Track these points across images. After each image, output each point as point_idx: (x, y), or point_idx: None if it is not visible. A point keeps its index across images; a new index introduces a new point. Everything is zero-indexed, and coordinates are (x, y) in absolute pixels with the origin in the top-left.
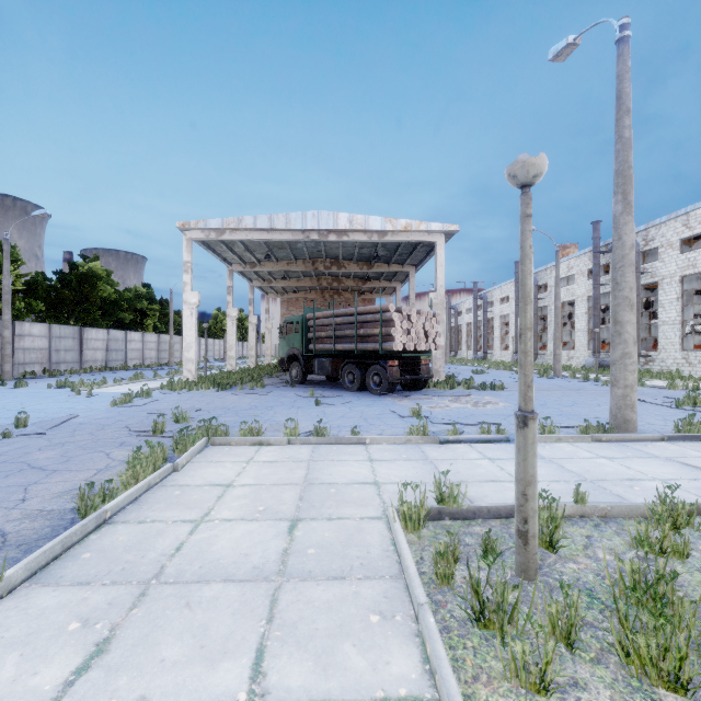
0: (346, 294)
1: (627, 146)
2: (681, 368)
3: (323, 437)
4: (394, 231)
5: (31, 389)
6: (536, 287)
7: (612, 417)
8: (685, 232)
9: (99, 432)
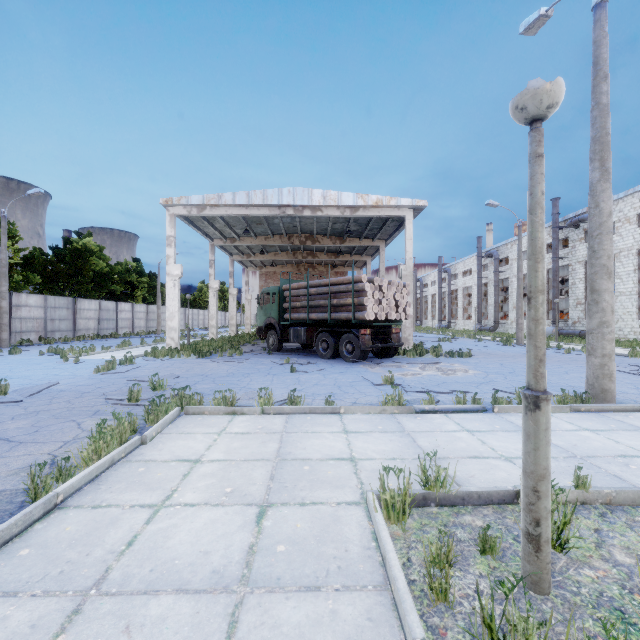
0: (320, 267)
1: (604, 112)
2: (638, 336)
3: (297, 407)
4: (366, 206)
5: (24, 356)
6: (497, 260)
7: (589, 387)
8: None
9: (76, 399)
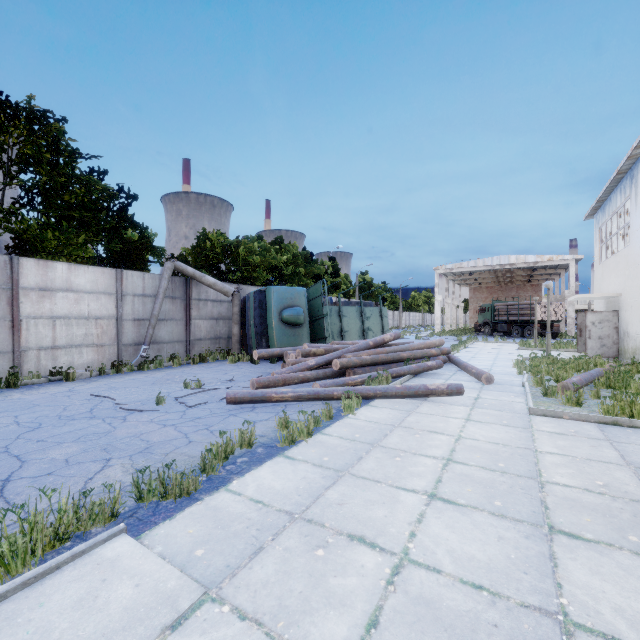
0: (517, 282)
1: None
2: None
3: (505, 341)
4: (542, 261)
5: None
6: None
7: None
8: None
9: None
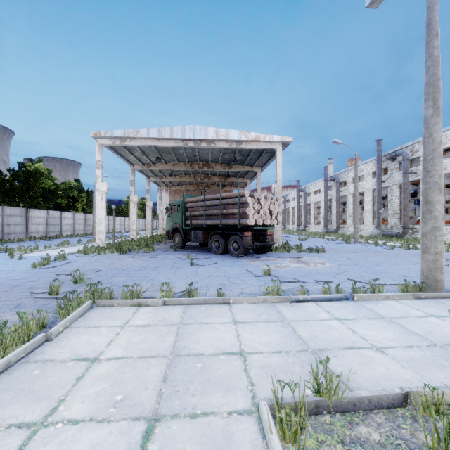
0: (214, 187)
1: (436, 62)
2: None
3: (193, 298)
4: (247, 141)
5: None
6: (338, 183)
7: (424, 278)
8: None
9: (5, 293)
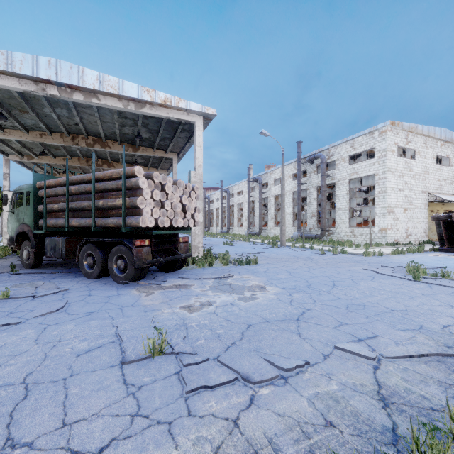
0: None
1: None
2: (349, 238)
3: None
4: (153, 104)
5: None
6: (261, 184)
7: None
8: (351, 151)
9: None
